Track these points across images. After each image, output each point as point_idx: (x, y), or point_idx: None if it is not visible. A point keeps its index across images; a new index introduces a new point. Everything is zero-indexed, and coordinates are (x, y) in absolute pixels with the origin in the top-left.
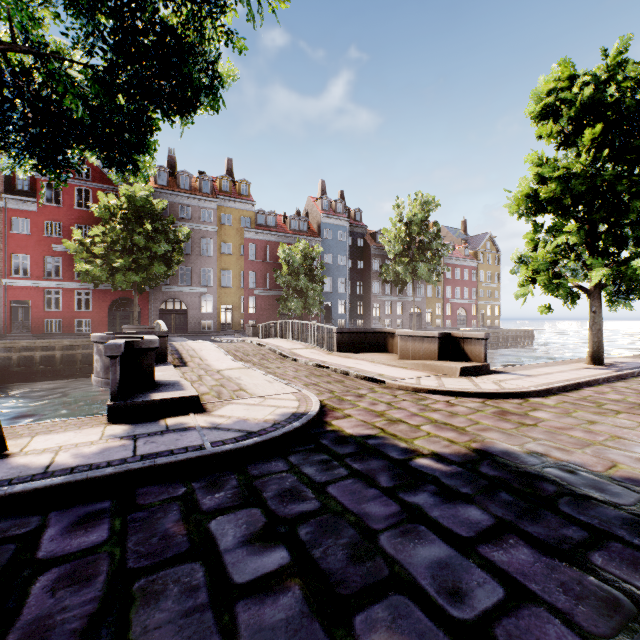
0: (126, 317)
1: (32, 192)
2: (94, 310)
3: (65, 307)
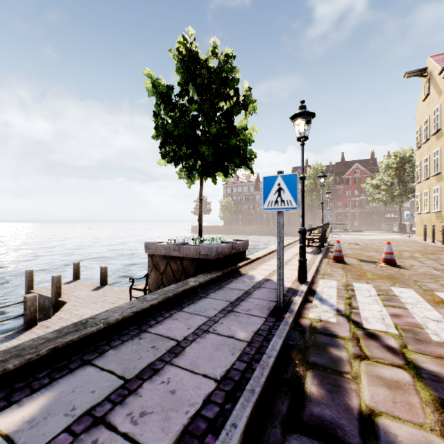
0: (371, 221)
1: (341, 182)
2: (360, 218)
3: (351, 218)
